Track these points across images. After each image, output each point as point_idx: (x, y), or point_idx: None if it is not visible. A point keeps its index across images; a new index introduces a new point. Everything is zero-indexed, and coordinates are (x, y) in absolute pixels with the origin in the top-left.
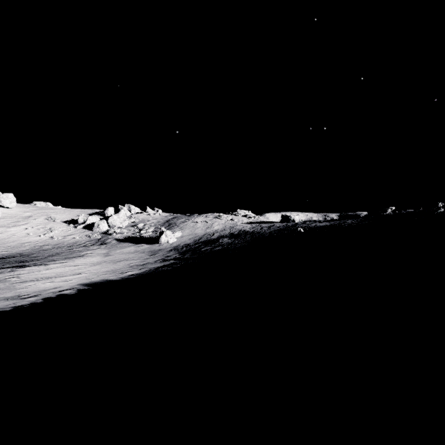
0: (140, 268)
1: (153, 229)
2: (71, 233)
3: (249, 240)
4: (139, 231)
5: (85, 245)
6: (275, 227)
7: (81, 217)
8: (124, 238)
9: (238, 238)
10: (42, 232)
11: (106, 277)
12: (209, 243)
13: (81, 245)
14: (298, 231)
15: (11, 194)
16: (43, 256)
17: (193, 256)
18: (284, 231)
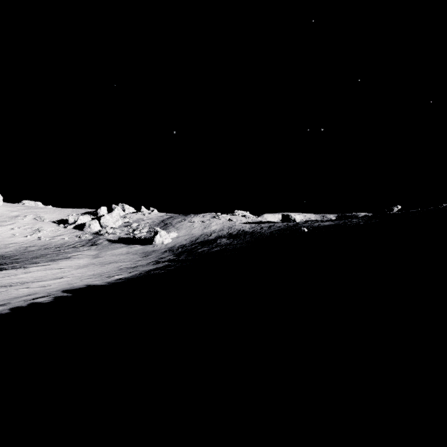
0: (130, 271)
1: (147, 229)
2: (61, 234)
3: (249, 241)
4: (133, 231)
5: (75, 246)
6: (276, 226)
7: (71, 216)
8: (116, 239)
9: (237, 239)
10: (29, 232)
11: (91, 281)
12: (206, 243)
13: (69, 246)
14: (302, 230)
15: None
16: (26, 258)
17: (189, 258)
18: (286, 230)
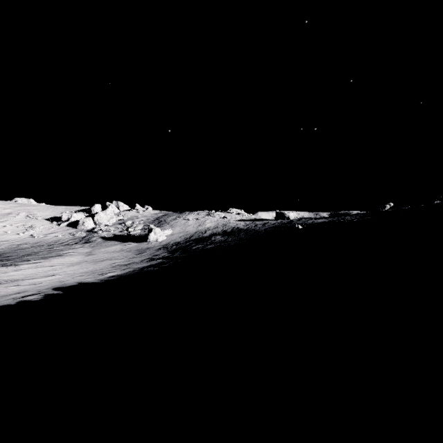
0: (123, 268)
1: (142, 226)
2: (54, 231)
3: (244, 238)
4: (127, 228)
5: (68, 243)
6: (270, 224)
7: (64, 214)
8: (110, 236)
9: (231, 236)
10: (21, 230)
11: (83, 279)
12: (201, 240)
13: (63, 243)
14: (296, 227)
15: None
16: (17, 255)
17: (183, 255)
18: (280, 228)
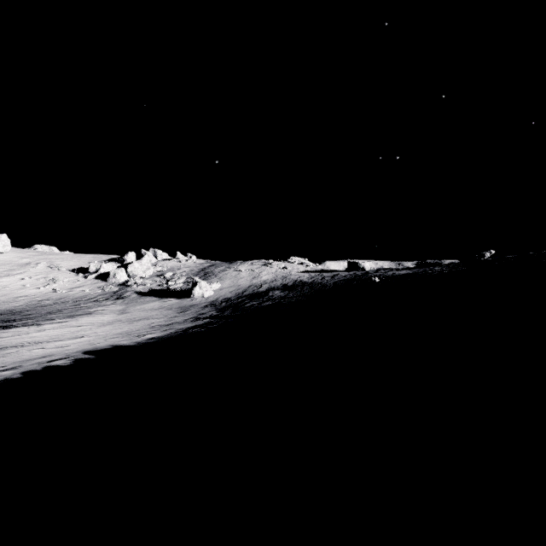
0: (163, 329)
1: (184, 279)
2: (80, 285)
3: (308, 293)
4: (166, 282)
5: (97, 299)
6: (340, 276)
7: (92, 264)
8: (147, 291)
9: (293, 291)
10: (42, 283)
11: (117, 341)
12: (256, 296)
13: (91, 299)
14: (372, 280)
15: (4, 235)
16: (39, 313)
17: (235, 314)
18: (353, 281)
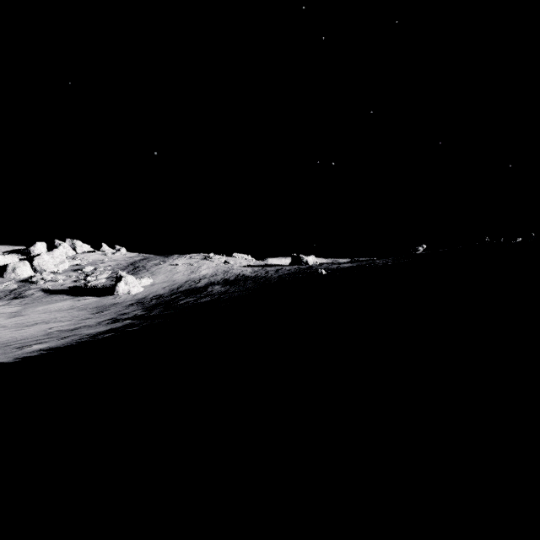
0: (63, 335)
1: (108, 274)
2: None
3: (252, 288)
4: (85, 277)
5: None
6: (285, 270)
7: None
8: (57, 289)
9: (235, 285)
10: None
11: None
12: (193, 292)
13: None
14: (319, 273)
15: None
16: None
17: (165, 313)
18: (298, 274)
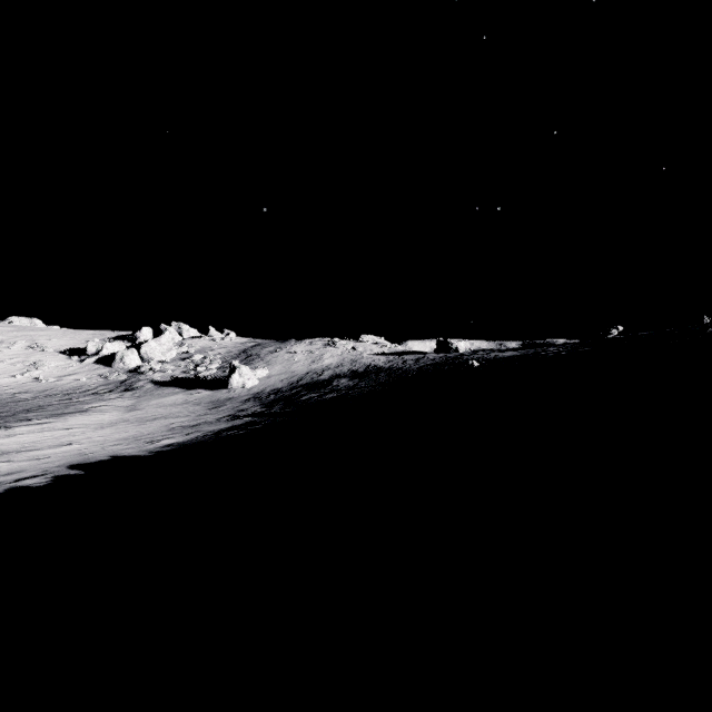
0: (187, 431)
1: (219, 363)
2: (74, 372)
3: (385, 382)
4: (195, 367)
5: (97, 391)
6: (427, 359)
7: (91, 343)
8: (167, 380)
9: (365, 379)
10: (19, 370)
11: (119, 449)
12: (316, 386)
13: (88, 391)
14: (469, 365)
15: None
16: (11, 411)
17: (287, 410)
18: (444, 365)
